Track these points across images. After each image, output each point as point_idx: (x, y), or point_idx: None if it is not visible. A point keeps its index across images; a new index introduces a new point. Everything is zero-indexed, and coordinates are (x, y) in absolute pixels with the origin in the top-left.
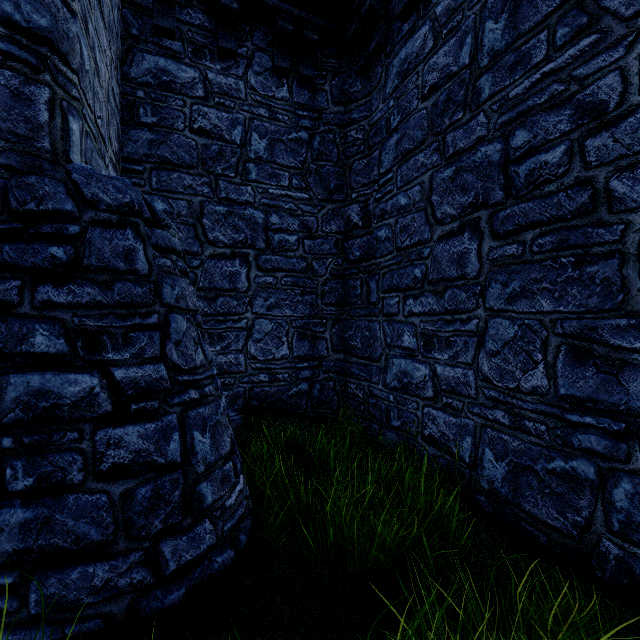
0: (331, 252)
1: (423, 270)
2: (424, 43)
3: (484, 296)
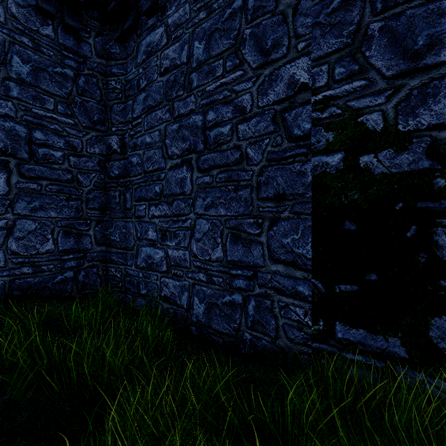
0: (95, 169)
1: (161, 187)
2: (161, 38)
3: (194, 206)
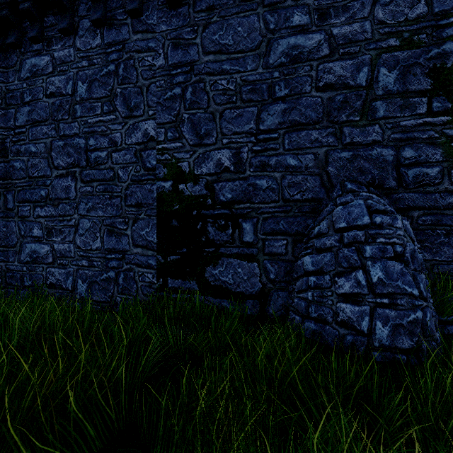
0: None
1: (47, 192)
2: (47, 65)
3: (78, 208)
